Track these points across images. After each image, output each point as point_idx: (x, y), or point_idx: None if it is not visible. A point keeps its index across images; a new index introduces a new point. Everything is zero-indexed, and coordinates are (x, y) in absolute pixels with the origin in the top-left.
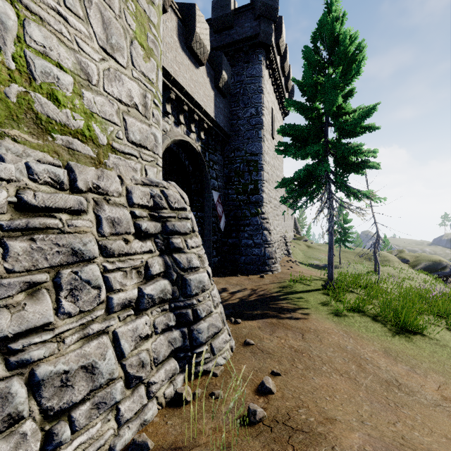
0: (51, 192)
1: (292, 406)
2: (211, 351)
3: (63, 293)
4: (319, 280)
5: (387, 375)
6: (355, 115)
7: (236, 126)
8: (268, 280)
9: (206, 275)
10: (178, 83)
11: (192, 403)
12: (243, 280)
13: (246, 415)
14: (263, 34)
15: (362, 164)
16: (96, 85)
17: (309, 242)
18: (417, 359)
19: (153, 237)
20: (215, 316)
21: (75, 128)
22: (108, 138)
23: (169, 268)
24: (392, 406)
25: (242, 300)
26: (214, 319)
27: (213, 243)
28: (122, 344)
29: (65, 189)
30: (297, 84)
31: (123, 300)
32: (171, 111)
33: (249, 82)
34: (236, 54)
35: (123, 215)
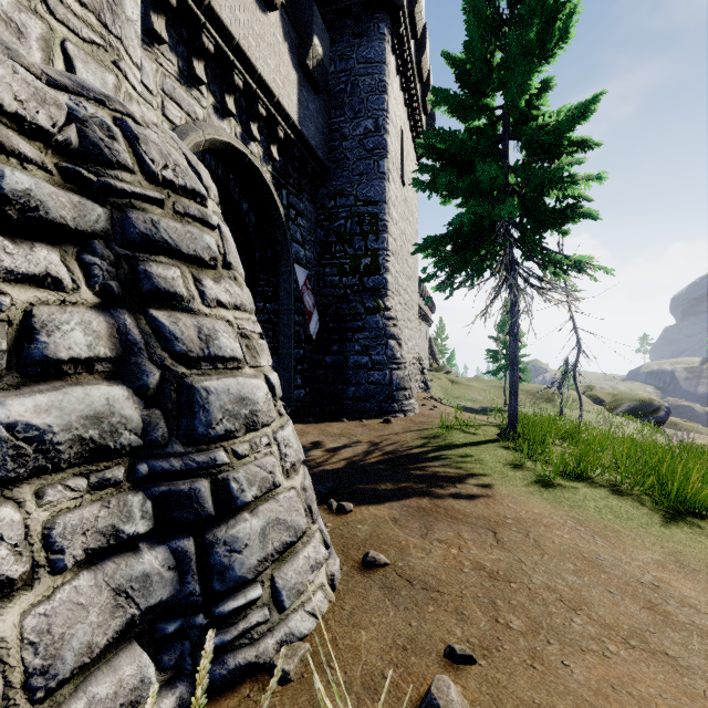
0: None
1: None
2: (273, 602)
3: None
4: (489, 425)
5: None
6: (560, 114)
7: (339, 152)
8: (398, 426)
9: (263, 385)
10: (221, 20)
11: None
12: (353, 427)
13: None
14: None
15: (569, 211)
16: None
17: (452, 374)
18: None
19: (77, 248)
20: (286, 497)
21: None
22: None
23: (134, 352)
24: None
25: (353, 463)
26: (284, 506)
27: (297, 362)
28: None
29: None
30: (452, 63)
31: None
32: (207, 82)
33: (363, 71)
34: (339, 21)
35: None
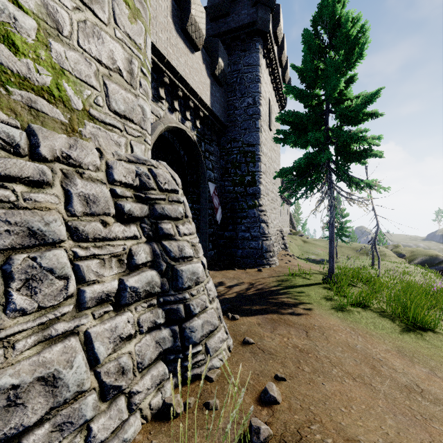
0: (2, 156)
1: (302, 420)
2: (206, 352)
3: (15, 284)
4: (319, 273)
5: (406, 380)
6: (358, 100)
7: (233, 116)
8: (266, 273)
9: (201, 265)
10: (172, 66)
11: (182, 416)
12: (240, 273)
13: (248, 438)
14: (261, 21)
15: (364, 153)
16: (69, 37)
17: (304, 237)
18: (435, 360)
19: (139, 222)
20: (210, 311)
21: (39, 84)
22: (84, 103)
23: (157, 257)
24: (420, 420)
25: (240, 294)
26: (209, 315)
27: (209, 236)
28: (96, 347)
29: (22, 155)
30: (296, 70)
31: (99, 294)
32: (165, 97)
33: (246, 71)
34: (233, 43)
35: (101, 193)
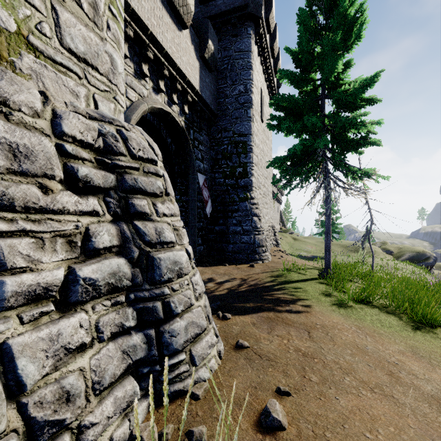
0: None
1: None
2: (191, 362)
3: None
4: (313, 269)
5: (430, 388)
6: (356, 84)
7: (223, 105)
8: (258, 269)
9: (185, 254)
10: (157, 40)
11: None
12: (231, 269)
13: None
14: (253, 5)
15: (362, 141)
16: None
17: (294, 234)
18: None
19: (103, 195)
20: (196, 310)
21: None
22: (20, 24)
23: (127, 242)
24: None
25: (231, 291)
26: (195, 315)
27: (199, 230)
28: (20, 366)
29: None
30: (290, 53)
31: (31, 287)
32: (149, 75)
33: (238, 57)
34: (223, 27)
35: (39, 146)
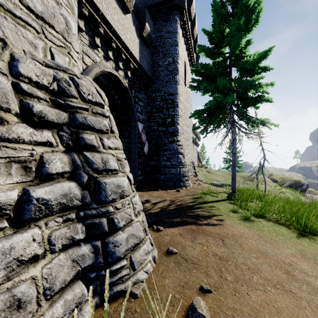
0: None
1: None
2: (131, 266)
3: None
4: (223, 192)
5: None
6: (254, 56)
7: (157, 72)
8: (183, 193)
9: (126, 180)
10: (106, 20)
11: None
12: (163, 193)
13: None
14: None
15: (259, 98)
16: None
17: (208, 168)
18: None
19: (57, 129)
20: (136, 225)
21: None
22: None
23: (78, 169)
24: None
25: (163, 209)
26: (135, 229)
27: (139, 164)
28: None
29: None
30: (206, 33)
31: None
32: (101, 46)
33: (167, 37)
34: (157, 15)
35: None
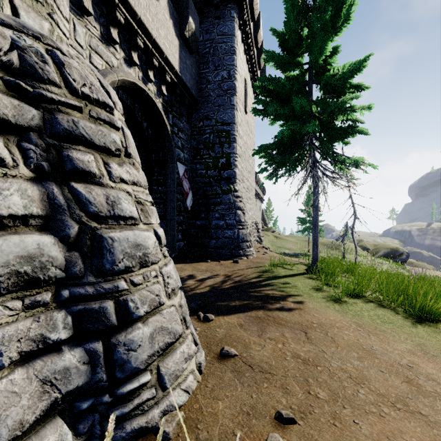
0: None
1: None
2: (159, 384)
3: None
4: (300, 264)
5: None
6: (345, 68)
7: (205, 91)
8: (243, 265)
9: (152, 236)
10: (128, 2)
11: None
12: (214, 265)
13: None
14: None
15: (350, 129)
16: None
17: (276, 233)
18: None
19: (17, 137)
20: (168, 311)
21: None
22: None
23: (59, 212)
24: None
25: (214, 288)
26: (166, 318)
27: (178, 224)
28: None
29: None
30: (276, 35)
31: None
32: (120, 43)
33: (220, 40)
34: (205, 8)
35: None
